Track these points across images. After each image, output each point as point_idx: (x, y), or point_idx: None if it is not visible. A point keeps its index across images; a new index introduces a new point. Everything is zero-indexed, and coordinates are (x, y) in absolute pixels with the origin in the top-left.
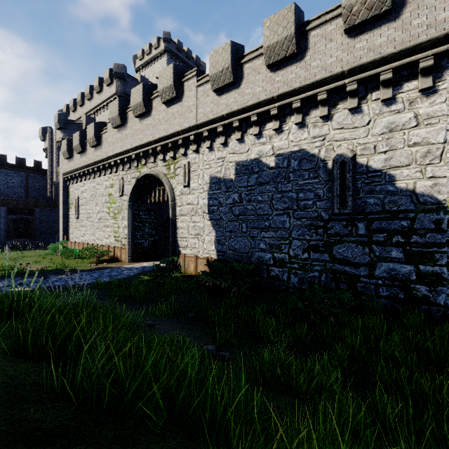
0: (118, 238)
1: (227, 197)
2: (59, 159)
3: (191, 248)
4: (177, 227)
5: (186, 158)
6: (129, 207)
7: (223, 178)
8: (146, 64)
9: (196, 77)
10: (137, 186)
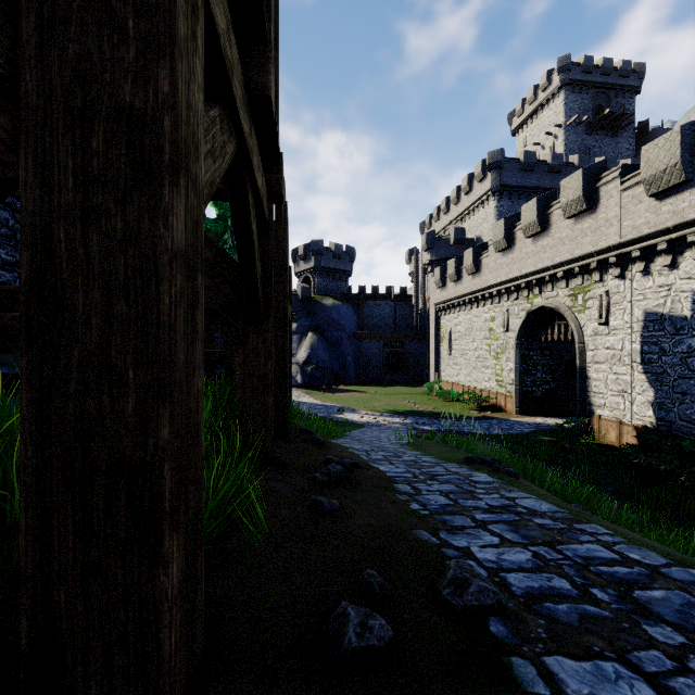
0: (501, 382)
1: (676, 342)
2: (425, 284)
3: (610, 409)
4: (588, 378)
5: (602, 286)
6: (516, 346)
7: (668, 315)
8: (528, 118)
9: (620, 178)
10: (528, 321)
